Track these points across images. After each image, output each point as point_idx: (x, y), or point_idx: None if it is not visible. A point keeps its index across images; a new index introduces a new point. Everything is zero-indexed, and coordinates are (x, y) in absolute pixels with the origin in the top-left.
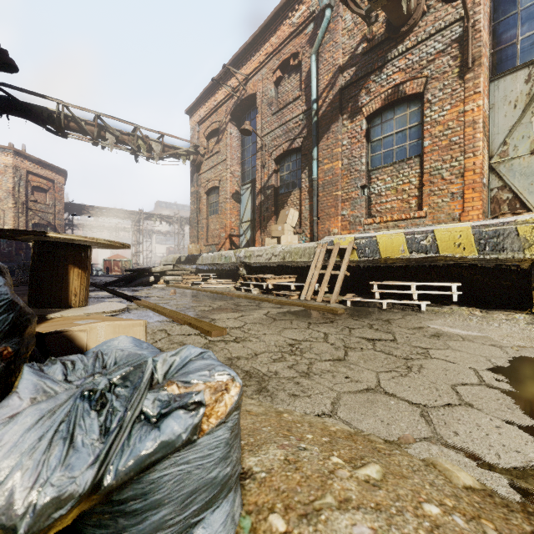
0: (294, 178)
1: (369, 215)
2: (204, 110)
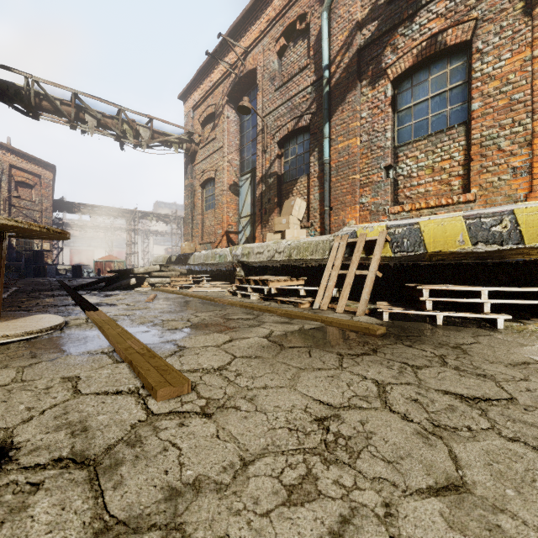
0: (301, 163)
1: (395, 202)
2: (199, 93)
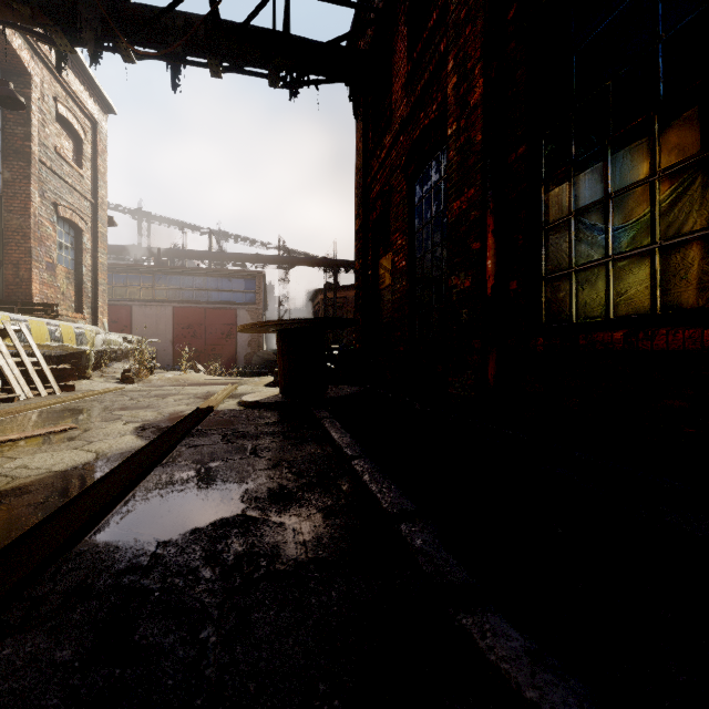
0: None
1: None
2: None
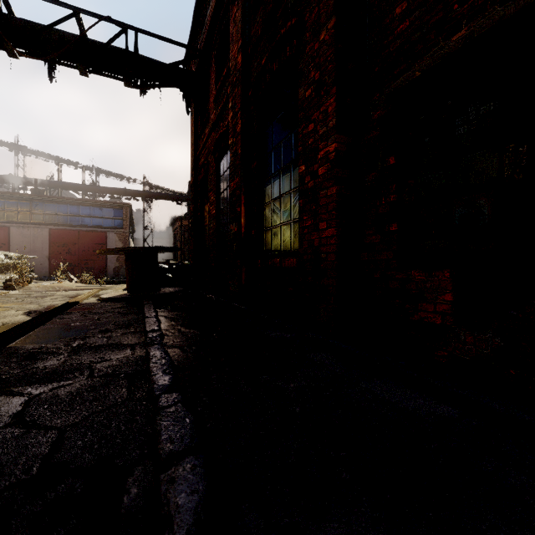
0: None
1: None
2: None
